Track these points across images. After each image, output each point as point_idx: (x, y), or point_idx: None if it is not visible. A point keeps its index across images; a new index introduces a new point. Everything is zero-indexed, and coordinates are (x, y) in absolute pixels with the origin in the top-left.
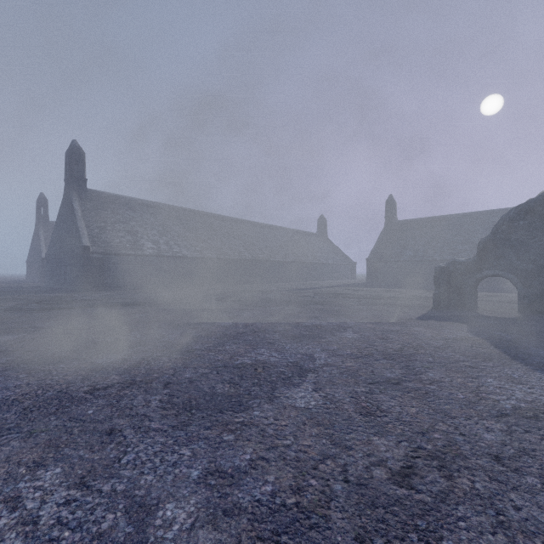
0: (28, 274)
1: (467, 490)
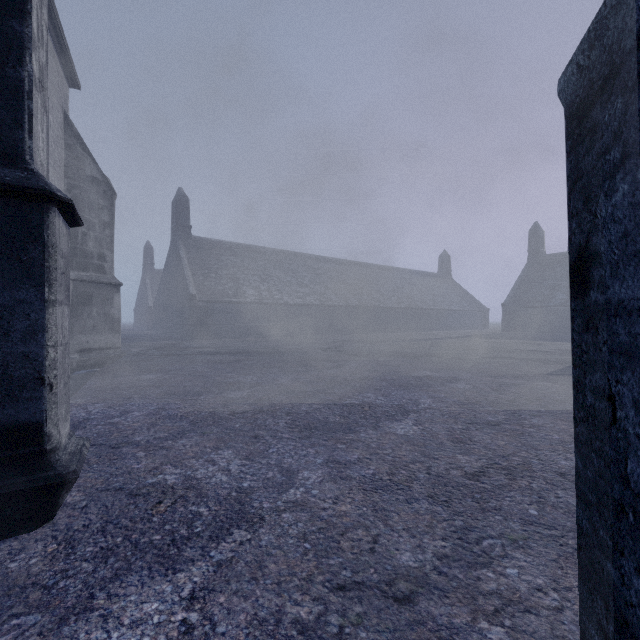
0: (135, 323)
1: (522, 486)
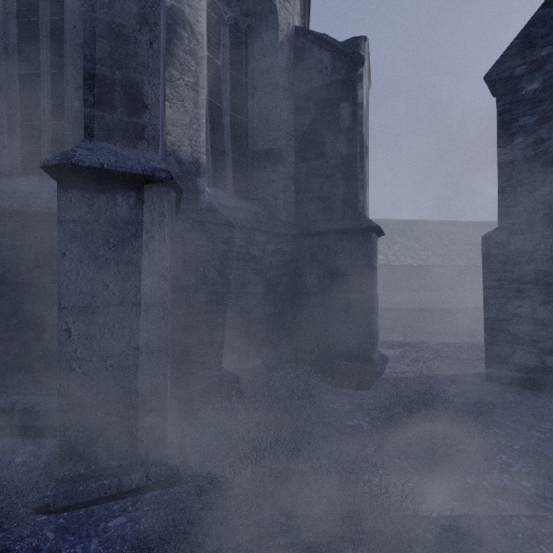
0: None
1: None
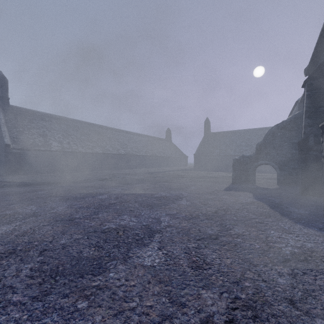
0: None
1: None
